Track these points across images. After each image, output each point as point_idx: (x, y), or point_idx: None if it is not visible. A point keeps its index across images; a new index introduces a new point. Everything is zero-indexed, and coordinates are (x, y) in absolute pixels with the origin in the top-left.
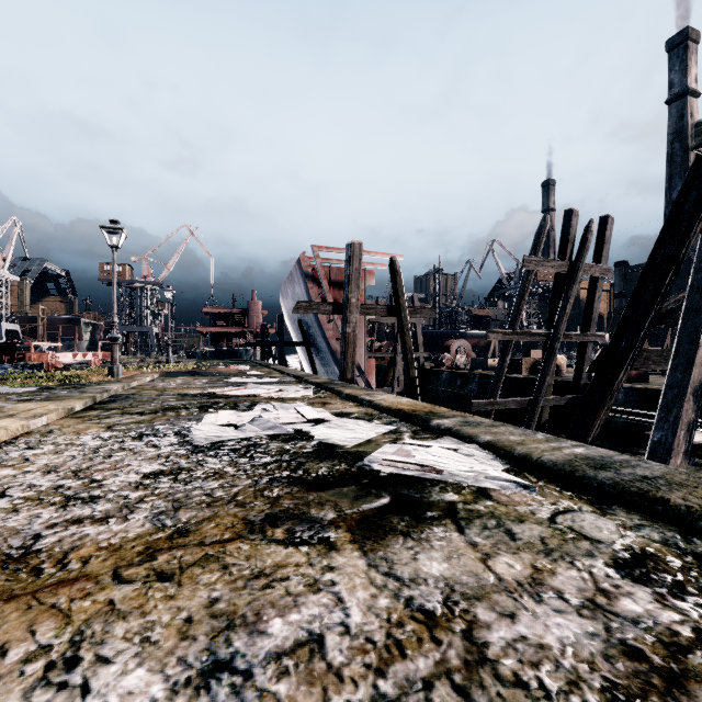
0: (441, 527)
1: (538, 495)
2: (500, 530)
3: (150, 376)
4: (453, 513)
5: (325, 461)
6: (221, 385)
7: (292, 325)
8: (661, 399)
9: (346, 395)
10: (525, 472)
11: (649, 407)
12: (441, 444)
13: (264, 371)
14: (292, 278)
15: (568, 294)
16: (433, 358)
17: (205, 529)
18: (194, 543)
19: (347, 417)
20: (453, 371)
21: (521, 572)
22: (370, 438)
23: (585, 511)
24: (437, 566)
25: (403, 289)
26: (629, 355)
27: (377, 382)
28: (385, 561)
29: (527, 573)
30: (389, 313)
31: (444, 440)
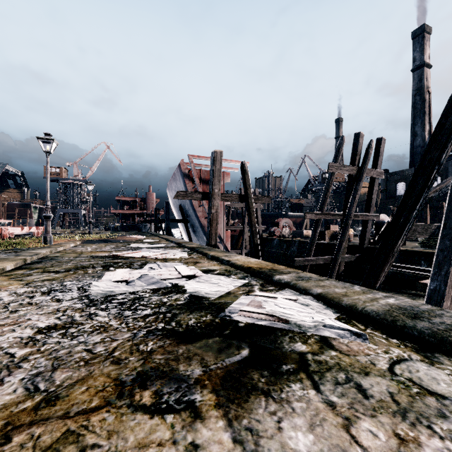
0: (298, 383)
1: (370, 343)
2: (351, 385)
3: (74, 243)
4: (305, 366)
5: (194, 312)
6: (123, 249)
7: (175, 208)
8: (435, 259)
9: (211, 256)
10: (353, 319)
11: (408, 262)
12: (284, 296)
13: (156, 239)
14: (175, 176)
15: (357, 188)
16: (268, 230)
17: (75, 394)
18: (58, 415)
19: (211, 273)
20: (281, 239)
21: (387, 443)
22: (229, 290)
23: (415, 360)
24: (302, 439)
25: (250, 183)
26: (405, 228)
27: (232, 246)
28: (250, 433)
29: (393, 445)
30: (241, 199)
31: (285, 292)
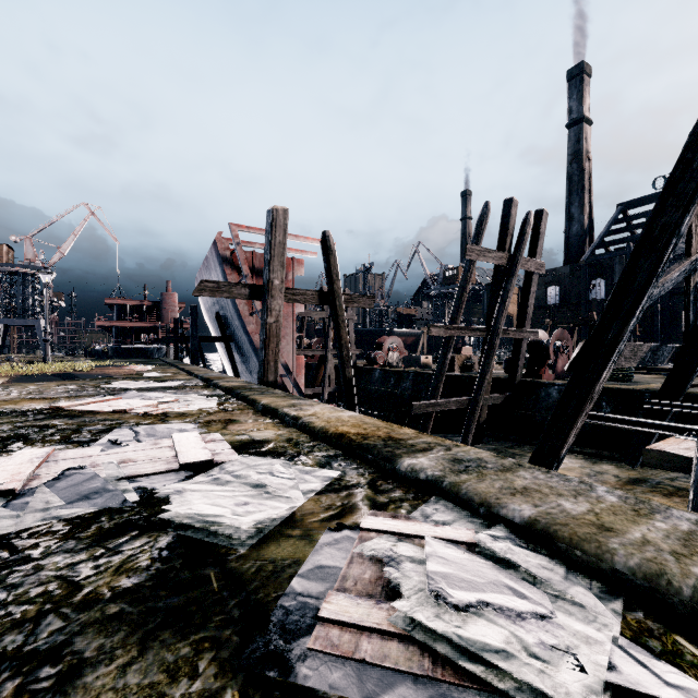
0: None
1: None
2: None
3: None
4: None
5: (154, 644)
6: (88, 393)
7: (210, 318)
8: None
9: (262, 406)
10: (678, 633)
11: None
12: (437, 528)
13: (169, 372)
14: (208, 263)
15: (508, 288)
16: (366, 355)
17: None
18: None
19: (256, 450)
20: (386, 369)
21: None
22: (291, 511)
23: None
24: None
25: (338, 271)
26: (615, 350)
27: (307, 381)
28: None
29: None
30: (322, 300)
31: (435, 509)
